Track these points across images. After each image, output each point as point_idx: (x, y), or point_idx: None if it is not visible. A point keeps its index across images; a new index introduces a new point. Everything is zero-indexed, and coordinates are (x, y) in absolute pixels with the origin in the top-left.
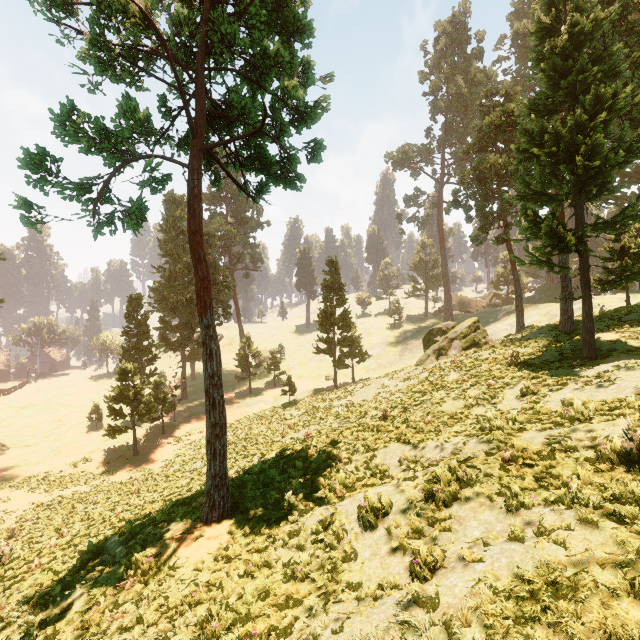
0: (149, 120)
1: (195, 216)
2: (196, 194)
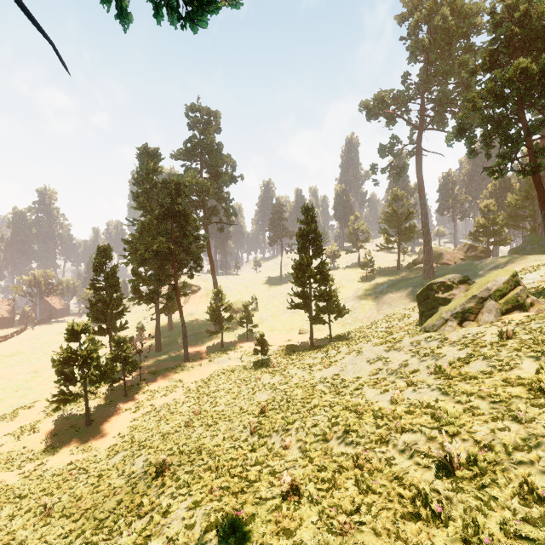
0: None
1: None
2: None
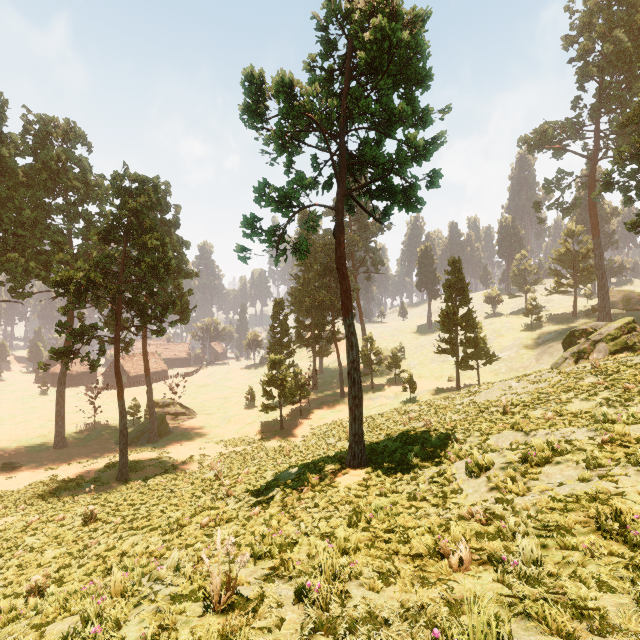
0: (311, 183)
1: (340, 245)
2: (341, 229)
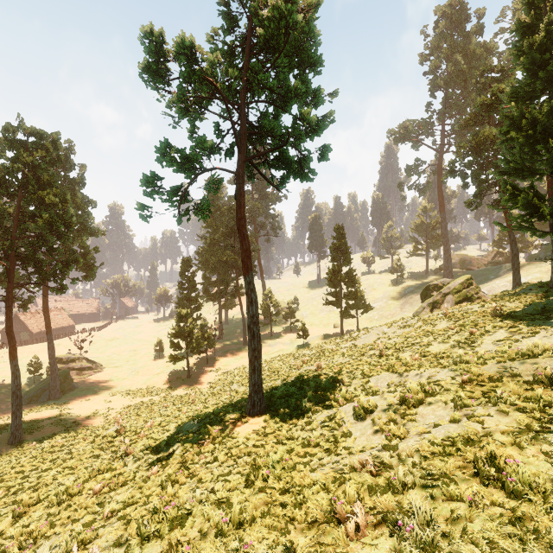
0: (213, 147)
1: (241, 207)
2: (241, 192)
